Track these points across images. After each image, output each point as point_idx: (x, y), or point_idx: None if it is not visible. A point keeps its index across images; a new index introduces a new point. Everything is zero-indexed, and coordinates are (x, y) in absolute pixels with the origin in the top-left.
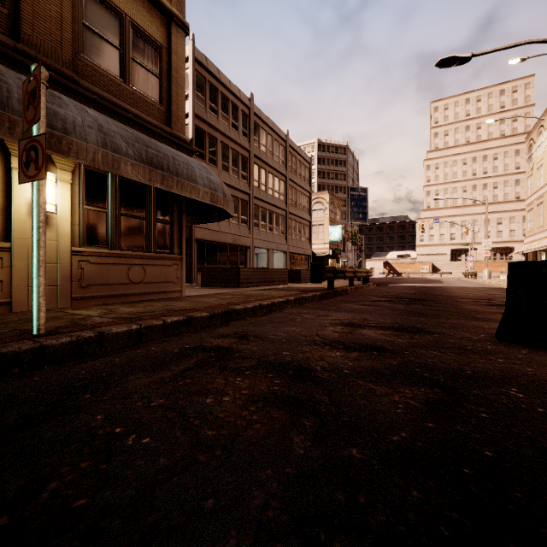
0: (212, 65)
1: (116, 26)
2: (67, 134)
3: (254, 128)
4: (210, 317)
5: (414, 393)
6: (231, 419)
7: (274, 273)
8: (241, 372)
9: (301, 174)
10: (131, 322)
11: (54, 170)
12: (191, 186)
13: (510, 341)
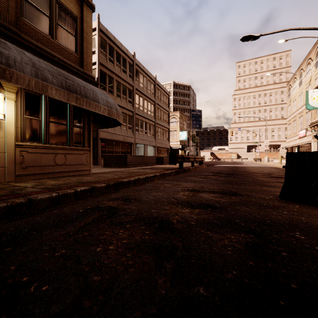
0: (110, 33)
1: (46, 1)
2: (9, 67)
3: (136, 73)
4: (106, 187)
5: (237, 238)
6: (113, 264)
7: (148, 159)
8: (123, 225)
9: (163, 101)
10: (52, 191)
11: (2, 91)
12: (95, 105)
13: (288, 200)
